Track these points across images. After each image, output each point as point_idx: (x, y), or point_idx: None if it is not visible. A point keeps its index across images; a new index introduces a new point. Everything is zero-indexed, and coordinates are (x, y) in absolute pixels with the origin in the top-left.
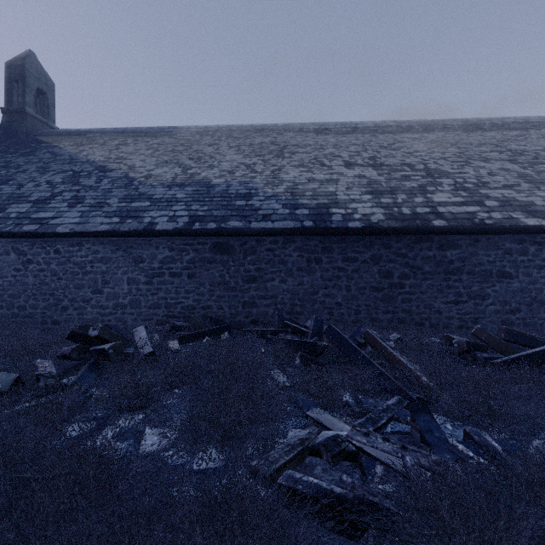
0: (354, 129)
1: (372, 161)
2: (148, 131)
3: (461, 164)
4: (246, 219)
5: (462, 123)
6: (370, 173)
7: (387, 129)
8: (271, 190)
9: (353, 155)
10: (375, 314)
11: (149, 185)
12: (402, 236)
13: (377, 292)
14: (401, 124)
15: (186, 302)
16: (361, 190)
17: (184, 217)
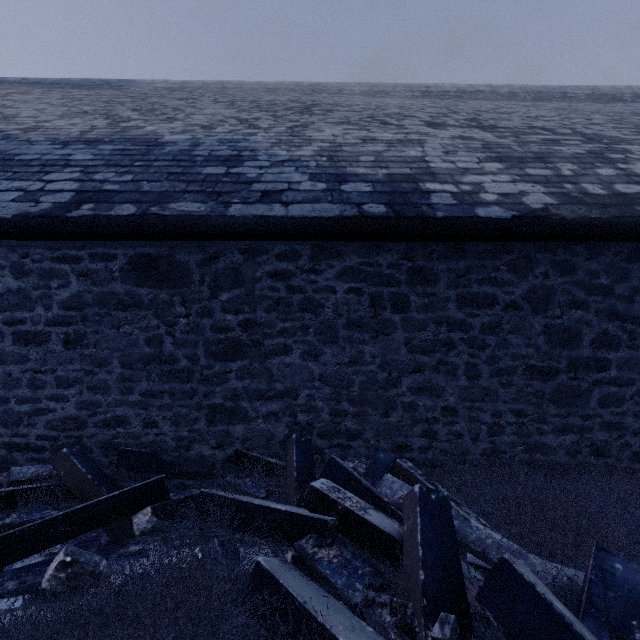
0: (425, 93)
1: (474, 122)
2: (81, 83)
3: (635, 130)
4: (219, 198)
5: (590, 92)
6: (481, 134)
7: (476, 96)
8: (285, 151)
9: (437, 116)
10: (536, 435)
11: (23, 139)
12: (600, 243)
13: (542, 380)
14: (498, 90)
15: (61, 410)
16: (476, 155)
17: (63, 193)
